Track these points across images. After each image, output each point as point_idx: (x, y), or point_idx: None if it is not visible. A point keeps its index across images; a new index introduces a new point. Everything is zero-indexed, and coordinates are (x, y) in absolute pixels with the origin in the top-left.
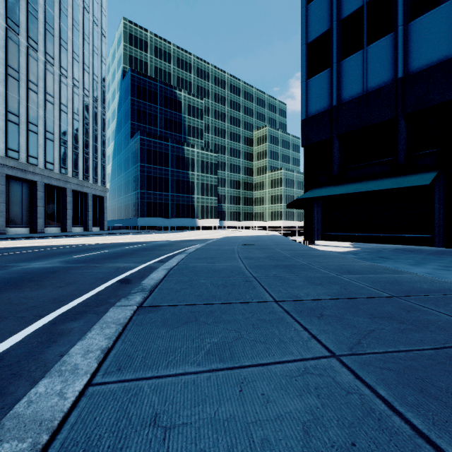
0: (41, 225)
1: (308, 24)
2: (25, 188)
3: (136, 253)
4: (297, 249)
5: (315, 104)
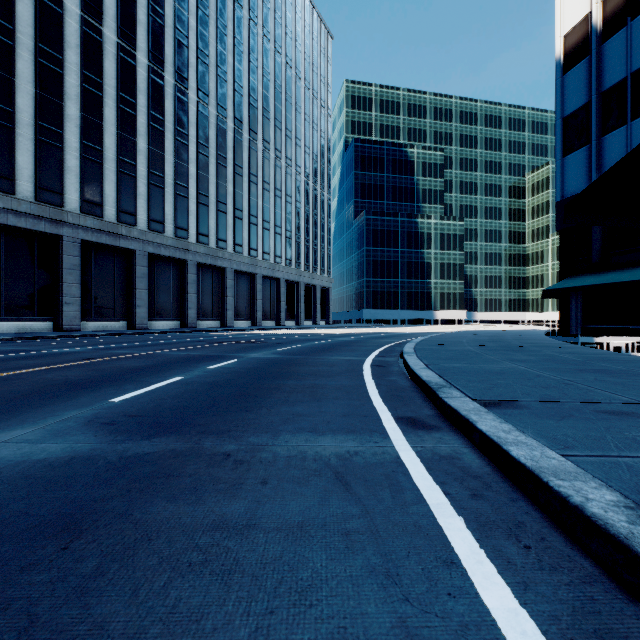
0: (283, 318)
1: (564, 96)
2: (272, 286)
3: (390, 337)
4: (526, 337)
5: (572, 184)
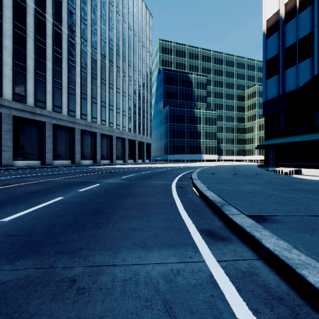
0: (127, 159)
1: (266, 50)
2: (121, 142)
3: (182, 169)
4: (250, 169)
5: (270, 93)
